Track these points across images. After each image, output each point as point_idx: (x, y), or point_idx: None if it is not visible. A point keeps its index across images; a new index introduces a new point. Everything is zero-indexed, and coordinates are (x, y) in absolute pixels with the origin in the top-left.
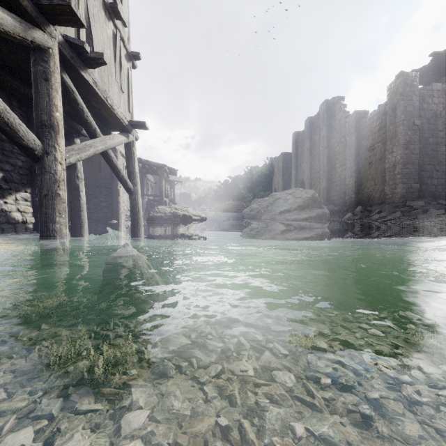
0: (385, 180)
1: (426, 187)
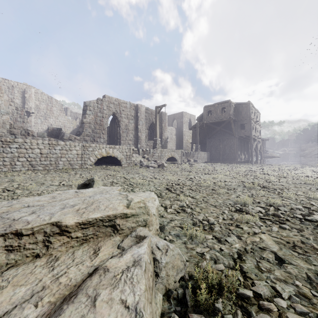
0: None
1: None
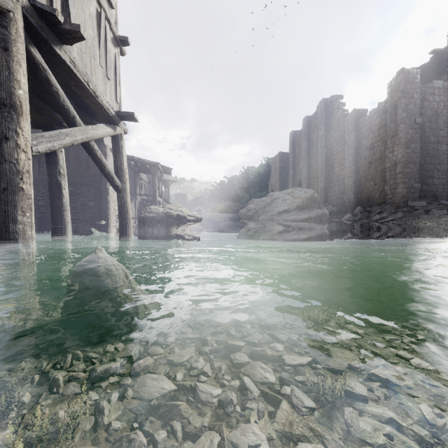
0: (385, 180)
1: (427, 187)
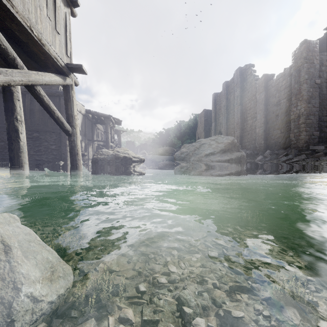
0: (289, 129)
1: (324, 134)
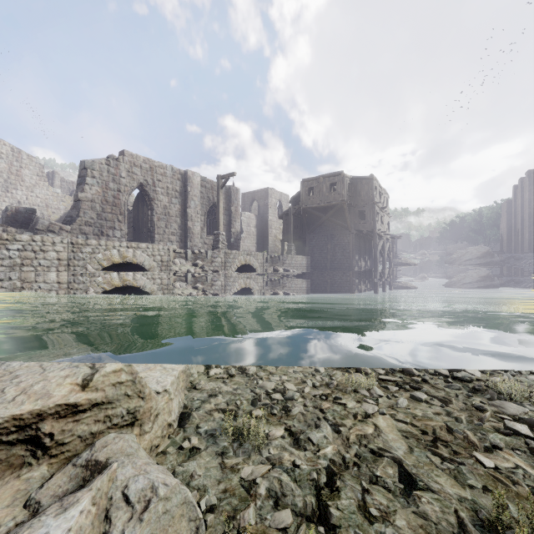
0: None
1: None
